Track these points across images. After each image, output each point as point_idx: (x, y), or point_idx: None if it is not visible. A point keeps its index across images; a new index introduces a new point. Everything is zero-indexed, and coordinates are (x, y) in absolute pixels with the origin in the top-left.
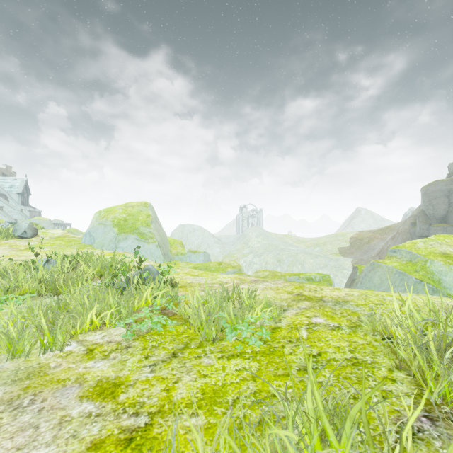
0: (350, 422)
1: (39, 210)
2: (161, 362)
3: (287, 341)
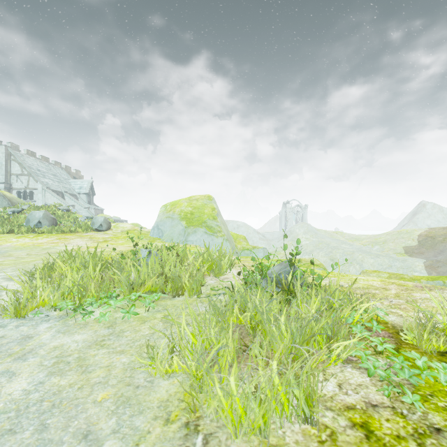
0: None
1: (101, 208)
2: None
3: None
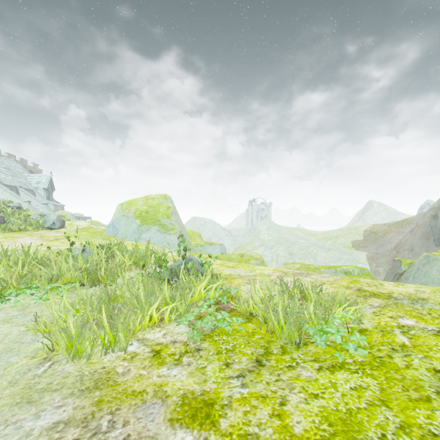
0: None
1: (62, 204)
2: (248, 373)
3: (390, 349)
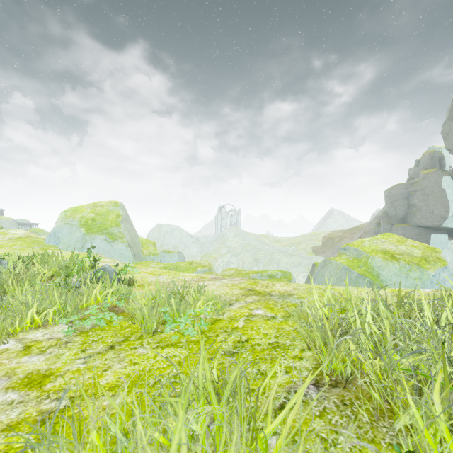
0: (229, 386)
1: (1, 209)
2: (97, 354)
3: (223, 331)
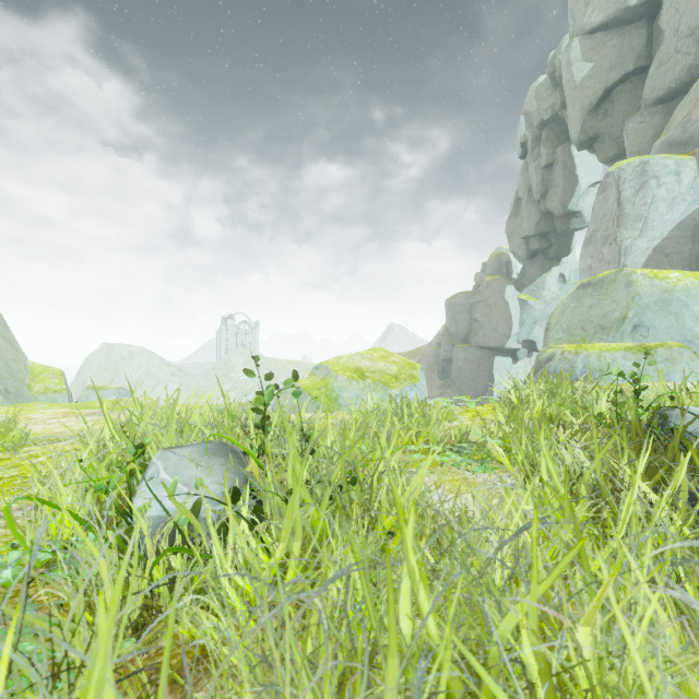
0: None
1: None
2: None
3: None
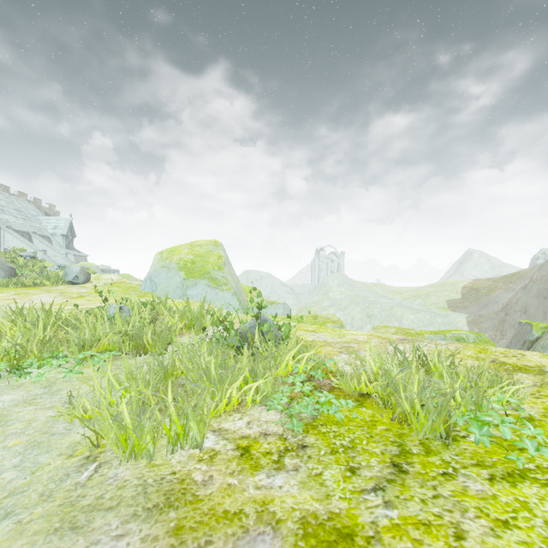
0: None
1: (84, 254)
2: (388, 484)
3: None
